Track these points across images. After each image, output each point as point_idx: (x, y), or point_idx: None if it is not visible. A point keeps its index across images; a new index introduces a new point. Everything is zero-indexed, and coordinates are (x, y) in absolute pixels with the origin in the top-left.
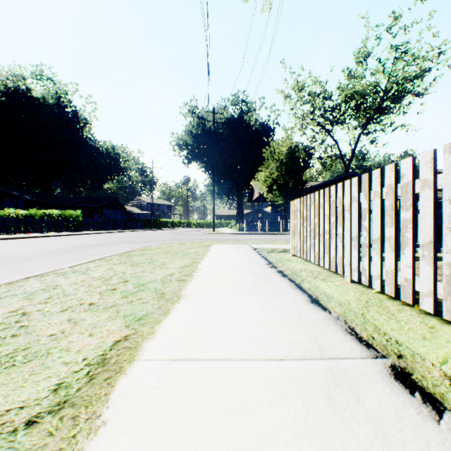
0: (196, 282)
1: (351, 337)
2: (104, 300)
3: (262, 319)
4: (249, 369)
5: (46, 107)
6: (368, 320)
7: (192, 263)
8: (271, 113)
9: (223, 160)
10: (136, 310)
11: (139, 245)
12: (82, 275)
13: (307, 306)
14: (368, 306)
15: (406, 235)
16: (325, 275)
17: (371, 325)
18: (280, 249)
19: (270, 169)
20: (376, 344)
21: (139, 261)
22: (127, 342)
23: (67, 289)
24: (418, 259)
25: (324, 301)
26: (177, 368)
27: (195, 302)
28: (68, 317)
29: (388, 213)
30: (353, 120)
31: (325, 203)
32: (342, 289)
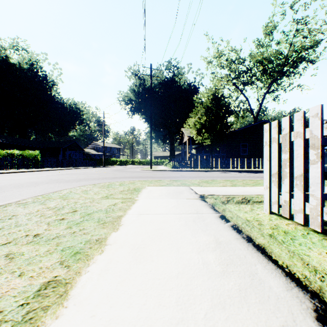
0: None
1: None
2: None
3: None
4: None
5: (21, 71)
6: None
7: (10, 325)
8: (197, 76)
9: (159, 112)
10: None
11: (58, 187)
12: None
13: None
14: None
15: None
16: None
17: None
18: (239, 197)
19: (199, 115)
20: None
21: None
22: None
23: None
24: None
25: None
26: None
27: None
28: None
29: None
30: (260, 81)
31: None
32: None
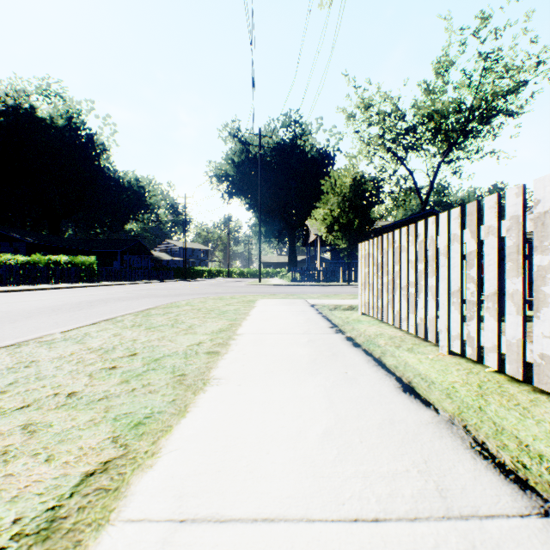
0: (233, 355)
1: (486, 463)
2: (92, 387)
3: (332, 424)
4: (318, 547)
5: (55, 129)
6: (502, 428)
7: (229, 326)
8: (331, 136)
9: (271, 194)
10: (136, 406)
11: (165, 300)
12: (74, 345)
13: (399, 399)
14: (485, 395)
15: (544, 289)
16: (410, 343)
17: (510, 437)
18: (346, 305)
19: (330, 205)
20: (535, 480)
21: (159, 322)
22: (105, 476)
23: (44, 369)
24: (527, 320)
25: (423, 390)
26: (184, 543)
27: (229, 391)
28: (24, 420)
29: (511, 257)
30: (431, 145)
31: (409, 245)
32: (440, 366)
